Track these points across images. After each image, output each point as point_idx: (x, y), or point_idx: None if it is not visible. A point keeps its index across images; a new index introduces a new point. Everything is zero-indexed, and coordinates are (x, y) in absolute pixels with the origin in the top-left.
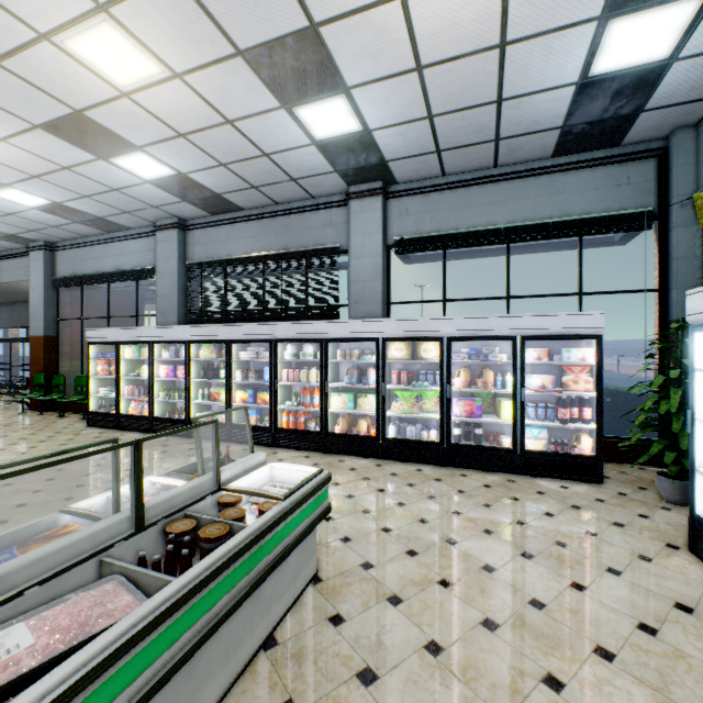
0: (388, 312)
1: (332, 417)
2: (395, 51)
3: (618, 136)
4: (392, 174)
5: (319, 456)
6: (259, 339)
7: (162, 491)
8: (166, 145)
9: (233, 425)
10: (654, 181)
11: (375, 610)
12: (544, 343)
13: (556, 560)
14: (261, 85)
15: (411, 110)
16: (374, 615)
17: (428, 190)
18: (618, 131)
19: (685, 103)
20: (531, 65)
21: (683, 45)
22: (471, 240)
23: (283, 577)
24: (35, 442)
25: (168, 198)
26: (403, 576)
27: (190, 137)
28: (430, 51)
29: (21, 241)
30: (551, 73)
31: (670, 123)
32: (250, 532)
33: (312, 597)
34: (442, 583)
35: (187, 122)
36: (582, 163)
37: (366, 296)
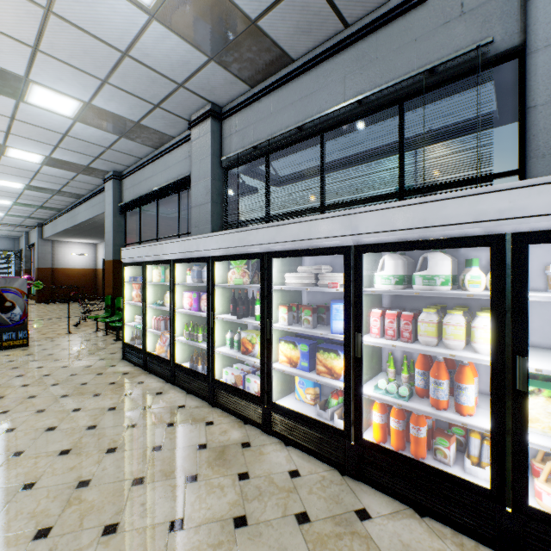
0: None
1: None
2: None
3: None
4: None
5: None
6: (321, 248)
7: None
8: None
9: (273, 405)
10: None
11: None
12: None
13: None
14: None
15: None
16: None
17: None
18: None
19: None
20: None
21: None
22: None
23: None
24: (47, 384)
25: (189, 57)
26: None
27: None
28: None
29: (98, 174)
30: None
31: None
32: None
33: None
34: None
35: None
36: None
37: None
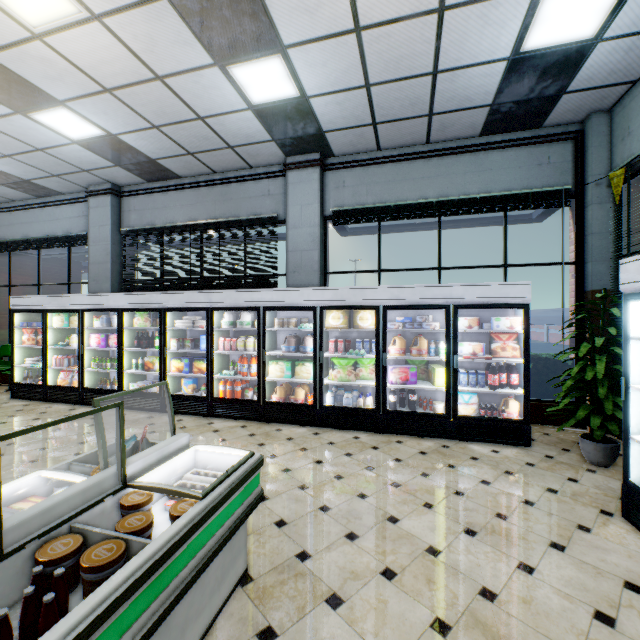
0: (325, 281)
1: (269, 386)
2: (334, 7)
3: (541, 118)
4: (329, 145)
5: (256, 425)
6: (195, 308)
7: (55, 488)
8: (91, 101)
9: None
10: (571, 162)
11: (312, 617)
12: (473, 312)
13: (499, 536)
14: (192, 36)
15: (348, 77)
16: (310, 625)
17: (364, 163)
18: (541, 112)
19: (603, 87)
20: (467, 35)
21: (609, 25)
22: (405, 212)
23: (203, 589)
24: None
25: (99, 161)
26: (343, 567)
27: (117, 93)
28: (369, 10)
29: None
30: (486, 45)
31: (587, 107)
32: (151, 553)
33: (239, 603)
34: (385, 574)
35: (112, 75)
36: (507, 142)
37: (304, 265)
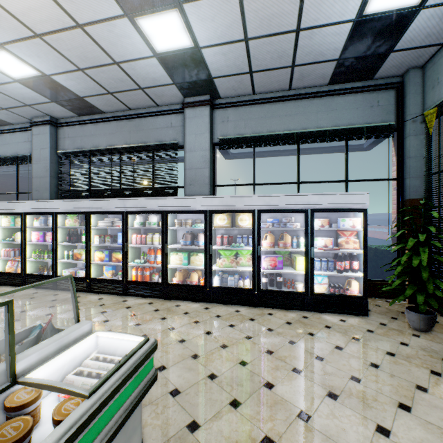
0: (214, 192)
1: (171, 271)
2: None
3: (373, 71)
4: (217, 89)
5: (160, 302)
6: (113, 211)
7: None
8: (25, 44)
9: (92, 279)
10: (394, 105)
11: None
12: (324, 215)
13: (357, 399)
14: None
15: (232, 31)
16: None
17: (243, 104)
18: (374, 67)
19: (420, 48)
20: None
21: None
22: (273, 140)
23: None
24: None
25: (38, 97)
26: (228, 437)
27: (46, 39)
28: None
29: None
30: (338, 8)
31: (407, 64)
32: None
33: None
34: None
35: (40, 21)
36: (348, 89)
37: (197, 179)
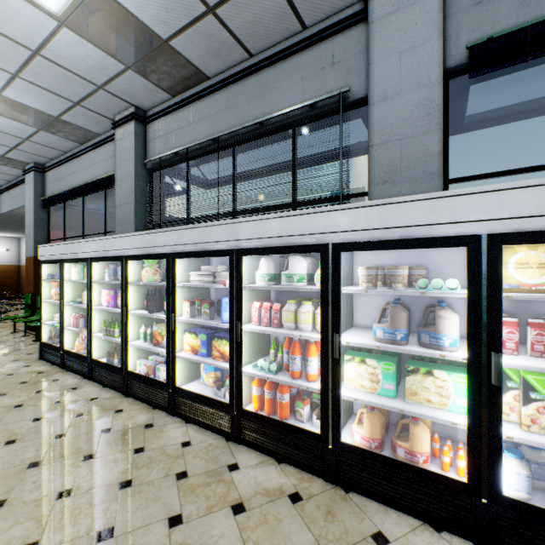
0: None
1: (343, 400)
2: None
3: None
4: None
5: (320, 498)
6: (213, 251)
7: None
8: None
9: (176, 389)
10: None
11: None
12: None
13: None
14: None
15: None
16: None
17: None
18: None
19: None
20: None
21: None
22: None
23: None
24: None
25: (106, 63)
26: None
27: None
28: None
29: (16, 164)
30: None
31: None
32: None
33: None
34: None
35: None
36: None
37: (405, 166)
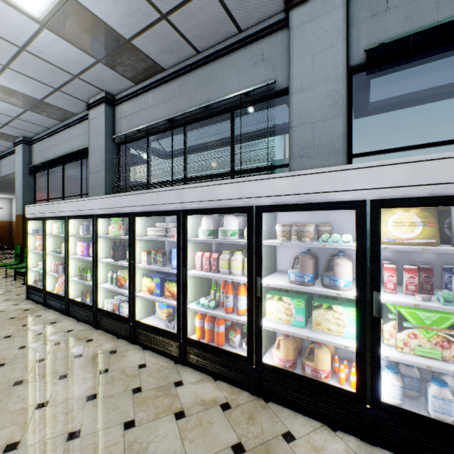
0: None
1: (266, 330)
2: None
3: None
4: None
5: (245, 407)
6: (164, 211)
7: None
8: None
9: (136, 322)
10: None
11: None
12: None
13: None
14: None
15: None
16: None
17: None
18: None
19: None
20: None
21: None
22: None
23: None
24: None
25: (80, 57)
26: None
27: None
28: None
29: (7, 138)
30: None
31: None
32: None
33: None
34: None
35: None
36: None
37: (317, 144)
